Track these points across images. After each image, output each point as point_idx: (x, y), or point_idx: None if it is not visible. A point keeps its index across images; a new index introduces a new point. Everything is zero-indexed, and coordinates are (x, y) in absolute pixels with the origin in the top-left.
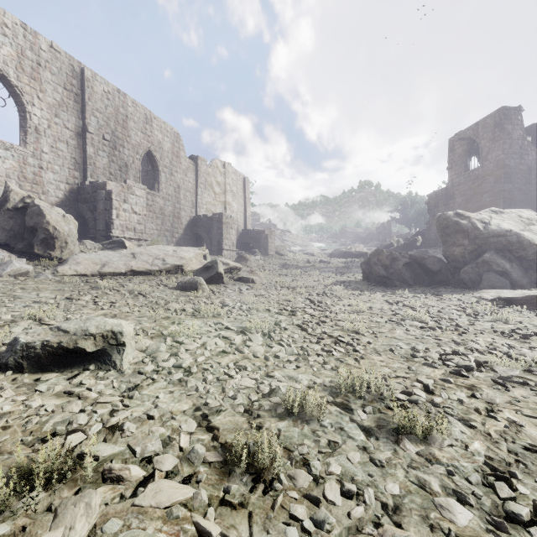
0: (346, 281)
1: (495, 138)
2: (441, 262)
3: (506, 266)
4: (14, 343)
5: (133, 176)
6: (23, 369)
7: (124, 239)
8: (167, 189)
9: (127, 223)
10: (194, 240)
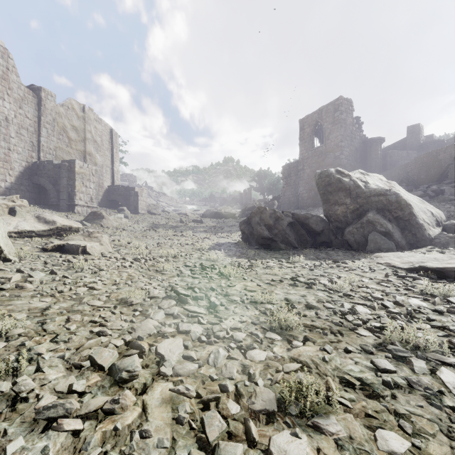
0: (225, 243)
1: (335, 122)
2: (324, 221)
3: (388, 226)
4: None
5: None
6: None
7: None
8: None
9: None
10: (35, 192)
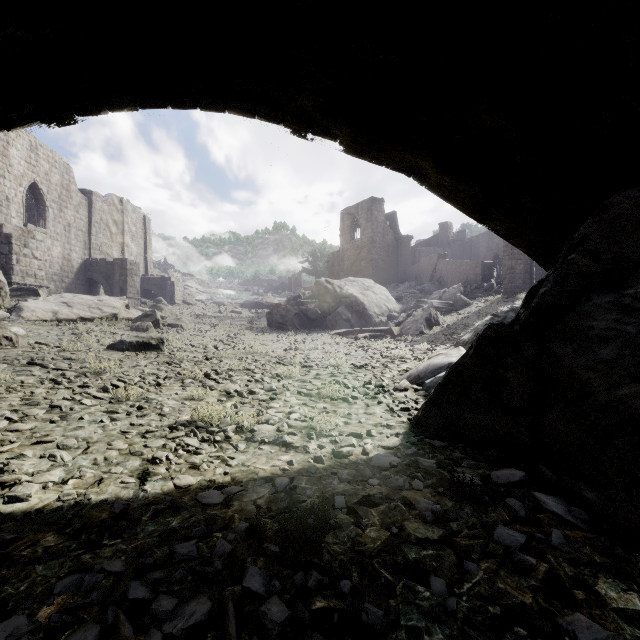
0: (255, 327)
1: (368, 219)
2: (318, 313)
3: (349, 316)
4: (124, 341)
5: (16, 211)
6: (130, 350)
7: (35, 287)
8: (55, 227)
9: (27, 269)
10: (87, 285)
